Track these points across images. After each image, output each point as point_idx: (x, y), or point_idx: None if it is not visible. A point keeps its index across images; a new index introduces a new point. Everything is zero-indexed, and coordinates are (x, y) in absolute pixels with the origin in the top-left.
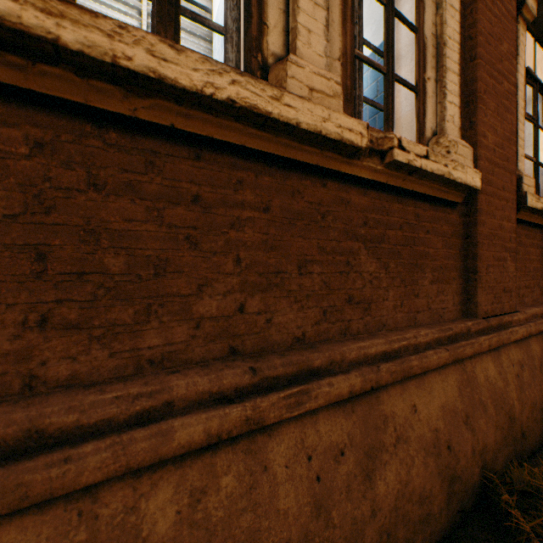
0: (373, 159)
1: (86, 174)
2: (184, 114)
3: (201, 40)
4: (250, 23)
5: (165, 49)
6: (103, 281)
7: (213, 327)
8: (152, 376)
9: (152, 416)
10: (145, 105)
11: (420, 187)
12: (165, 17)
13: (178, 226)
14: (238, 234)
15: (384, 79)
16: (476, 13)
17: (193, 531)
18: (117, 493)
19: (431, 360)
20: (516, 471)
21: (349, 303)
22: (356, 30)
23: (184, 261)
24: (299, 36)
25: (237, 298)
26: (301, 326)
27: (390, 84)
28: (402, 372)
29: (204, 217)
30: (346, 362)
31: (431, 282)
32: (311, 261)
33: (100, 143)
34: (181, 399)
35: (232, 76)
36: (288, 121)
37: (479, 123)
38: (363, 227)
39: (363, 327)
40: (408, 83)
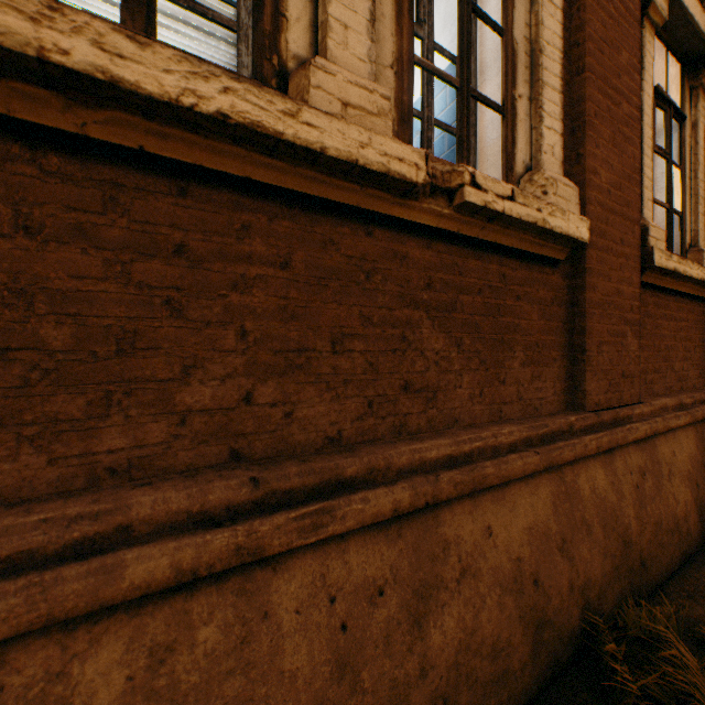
0: (438, 199)
1: (12, 212)
2: (158, 133)
3: (221, 42)
4: (262, 13)
5: (120, 41)
6: (38, 360)
7: (206, 423)
8: (110, 490)
9: (99, 545)
10: (98, 119)
11: (506, 238)
12: (132, 0)
13: (153, 285)
14: (244, 298)
15: (457, 95)
16: (584, 11)
17: (152, 704)
18: (37, 653)
19: (514, 466)
20: (631, 612)
21: (407, 391)
22: (425, 30)
23: (162, 334)
24: (330, 32)
25: (243, 384)
26: (336, 422)
27: (465, 102)
28: (472, 483)
29: (192, 274)
30: (394, 470)
31: (523, 365)
32: (351, 335)
33: (34, 171)
34: (143, 521)
35: (223, 82)
36: (308, 146)
37: (588, 156)
38: (426, 291)
39: (426, 424)
40: (491, 101)
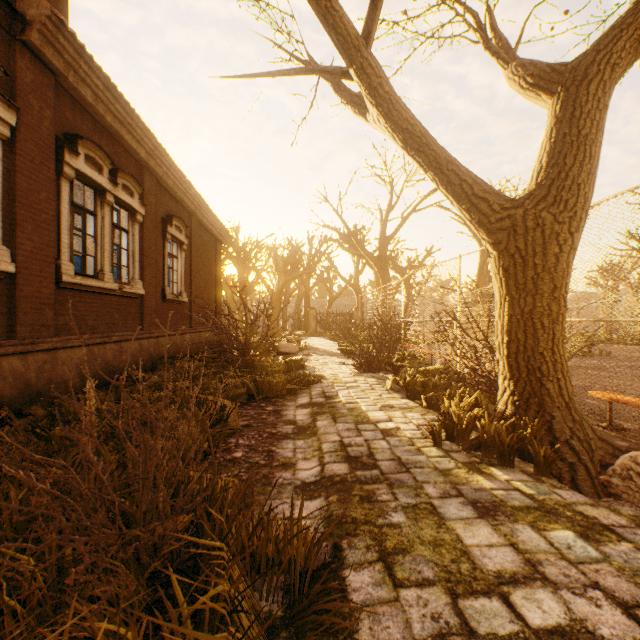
0: None
1: None
2: None
3: None
4: None
5: None
6: None
7: None
8: None
9: None
10: None
11: None
12: None
13: None
14: None
15: None
16: (17, 178)
17: None
18: None
19: None
20: (29, 407)
21: None
22: None
23: None
24: None
25: None
26: None
27: None
28: None
29: None
30: None
31: None
32: None
33: None
34: None
35: None
36: None
37: (19, 237)
38: None
39: None
40: None
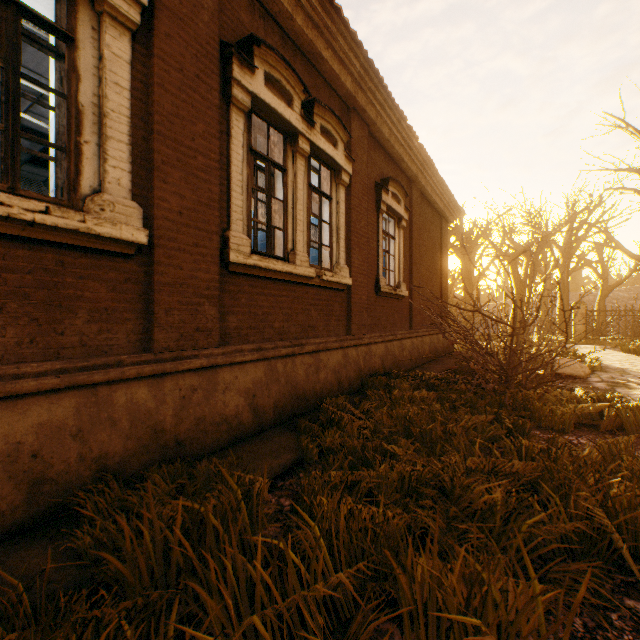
0: None
1: None
2: None
3: None
4: None
5: None
6: None
7: None
8: None
9: None
10: None
11: (58, 237)
12: None
13: None
14: None
15: (5, 135)
16: (154, 95)
17: None
18: None
19: (26, 385)
20: (154, 471)
21: None
22: None
23: None
24: None
25: None
26: None
27: (12, 141)
28: None
29: None
30: None
31: (90, 322)
32: None
33: None
34: None
35: None
36: None
37: (157, 188)
38: None
39: None
40: (50, 143)
